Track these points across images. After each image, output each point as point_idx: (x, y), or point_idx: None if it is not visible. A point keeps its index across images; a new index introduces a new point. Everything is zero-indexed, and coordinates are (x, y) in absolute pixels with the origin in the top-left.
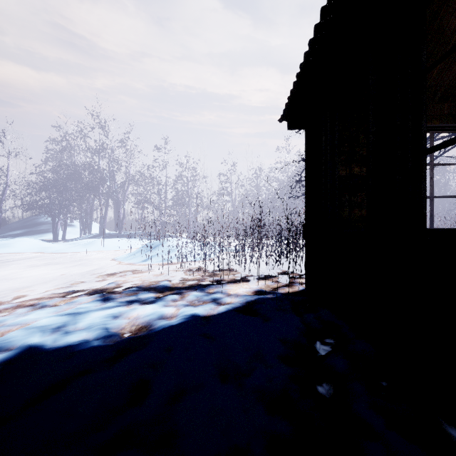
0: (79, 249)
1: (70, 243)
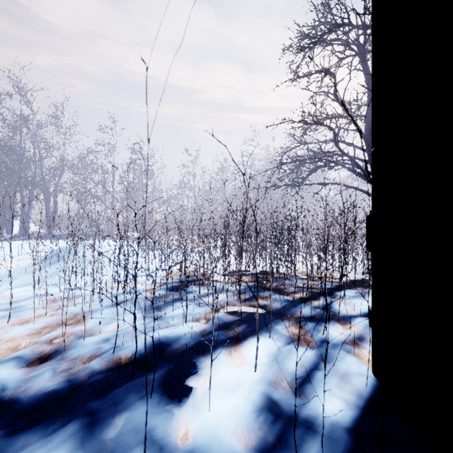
0: None
1: None
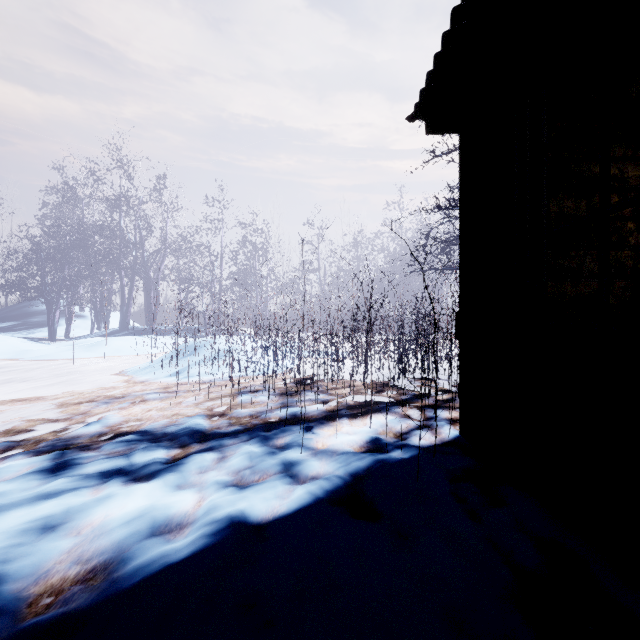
0: (77, 354)
1: (69, 343)
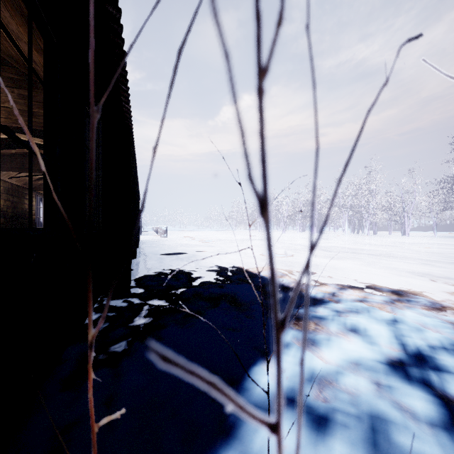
0: None
1: None
